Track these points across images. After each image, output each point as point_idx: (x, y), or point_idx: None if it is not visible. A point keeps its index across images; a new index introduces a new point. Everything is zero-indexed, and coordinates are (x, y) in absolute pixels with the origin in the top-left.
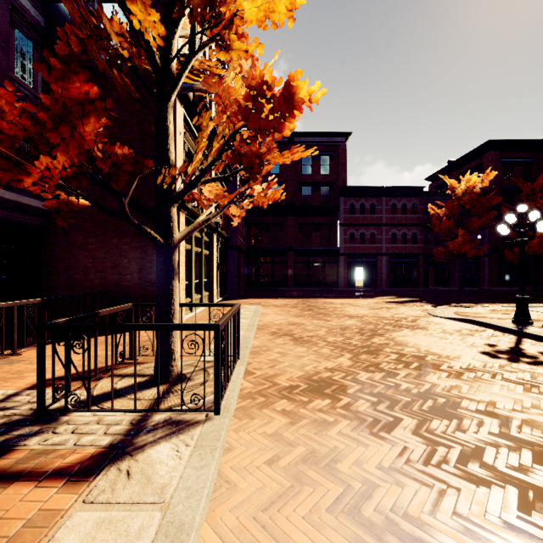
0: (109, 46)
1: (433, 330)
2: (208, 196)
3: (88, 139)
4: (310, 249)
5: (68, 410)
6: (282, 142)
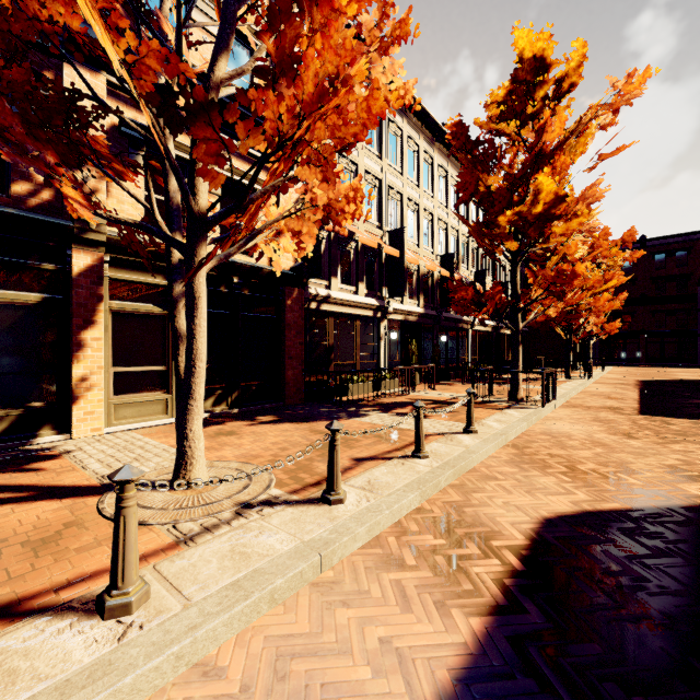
0: (580, 313)
1: (697, 373)
2: (595, 332)
3: (584, 334)
4: (664, 332)
5: (576, 370)
6: (634, 248)
